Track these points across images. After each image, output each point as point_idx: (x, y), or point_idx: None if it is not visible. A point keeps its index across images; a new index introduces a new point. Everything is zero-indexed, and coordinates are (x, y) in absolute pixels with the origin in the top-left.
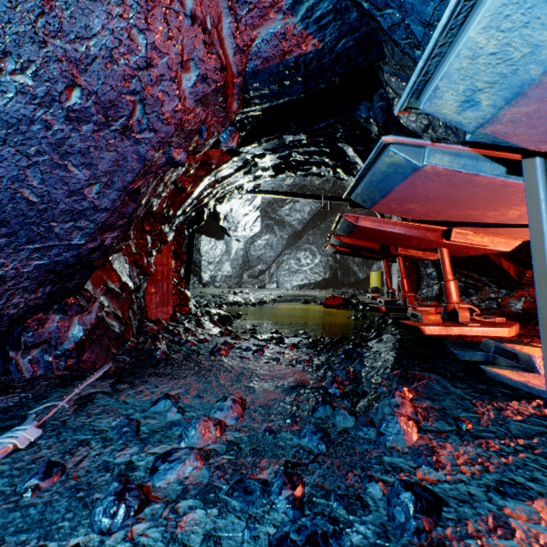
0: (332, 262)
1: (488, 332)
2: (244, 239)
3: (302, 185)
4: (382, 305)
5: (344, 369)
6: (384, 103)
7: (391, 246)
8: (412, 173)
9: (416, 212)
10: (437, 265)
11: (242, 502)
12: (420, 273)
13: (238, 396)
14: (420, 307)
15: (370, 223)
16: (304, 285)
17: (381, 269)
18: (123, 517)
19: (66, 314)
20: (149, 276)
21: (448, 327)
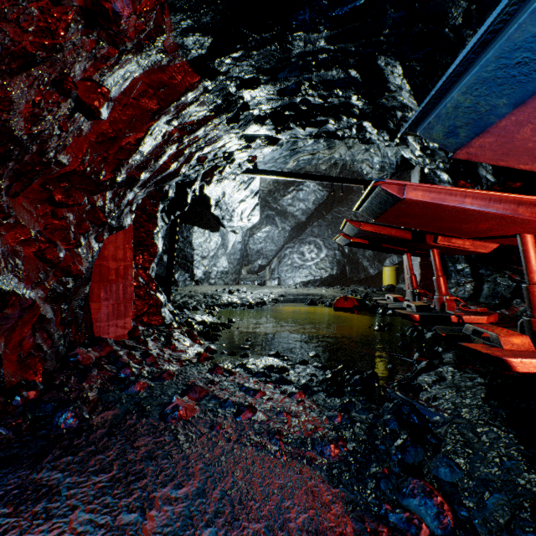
0: (339, 257)
1: None
2: (241, 231)
3: (306, 171)
4: (413, 311)
5: (428, 498)
6: None
7: (426, 235)
8: None
9: None
10: (472, 259)
11: None
12: (447, 269)
13: None
14: (465, 315)
15: (423, 194)
16: (309, 281)
17: (395, 264)
18: None
19: None
20: (77, 277)
21: None
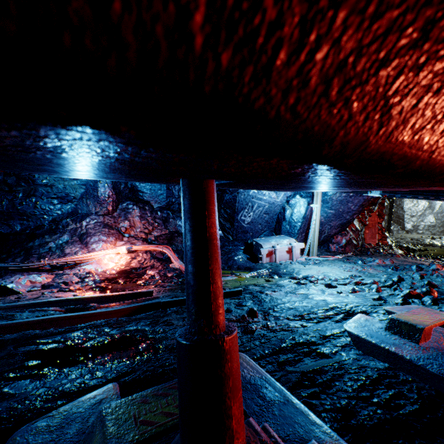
0: None
1: None
2: None
3: None
4: None
5: None
6: None
7: None
8: None
9: None
10: None
11: (384, 267)
12: None
13: (394, 261)
14: None
15: None
16: None
17: None
18: (361, 263)
19: (341, 236)
20: (365, 226)
21: None
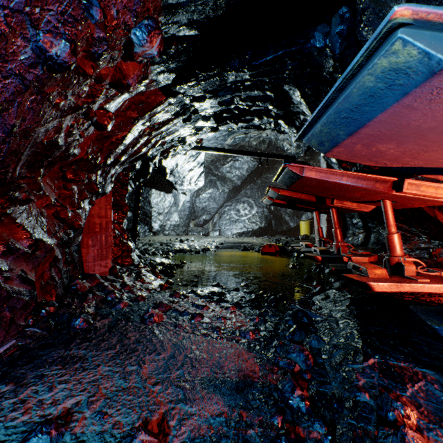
0: (267, 213)
1: (441, 288)
2: (189, 193)
3: (241, 145)
4: (317, 254)
5: (301, 352)
6: (344, 27)
7: (326, 198)
8: (422, 83)
9: (385, 156)
10: (363, 216)
11: None
12: (346, 222)
13: (158, 412)
14: (354, 256)
15: (316, 174)
16: (243, 232)
17: (309, 219)
18: None
19: None
20: (78, 230)
21: (398, 284)
